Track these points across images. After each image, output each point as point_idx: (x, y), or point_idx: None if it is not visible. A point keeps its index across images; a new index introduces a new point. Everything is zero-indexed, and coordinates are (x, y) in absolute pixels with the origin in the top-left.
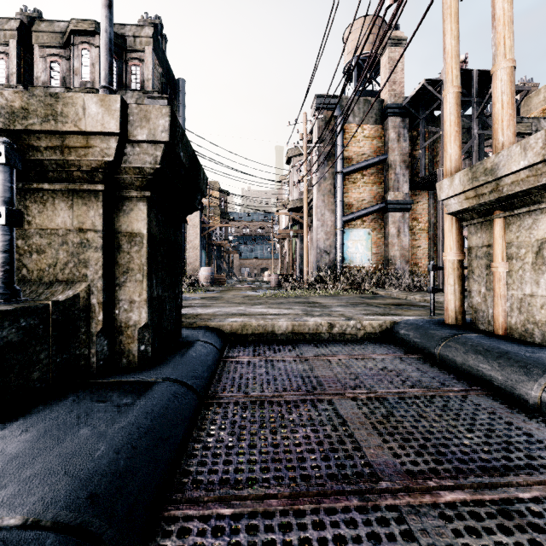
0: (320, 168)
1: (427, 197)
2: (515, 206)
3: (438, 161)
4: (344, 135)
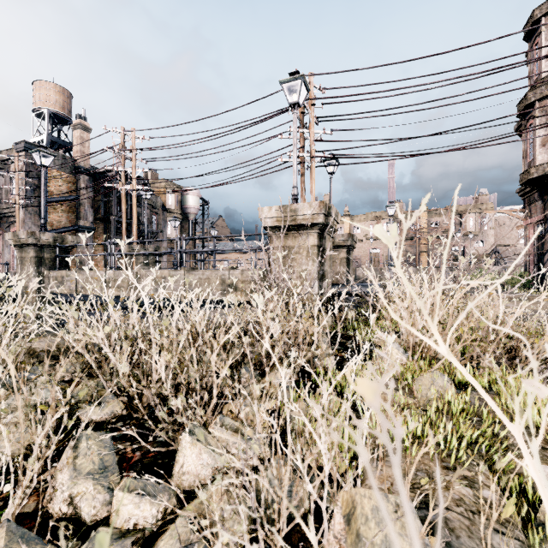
0: (28, 194)
1: (104, 226)
2: (137, 255)
3: (110, 207)
4: (47, 174)
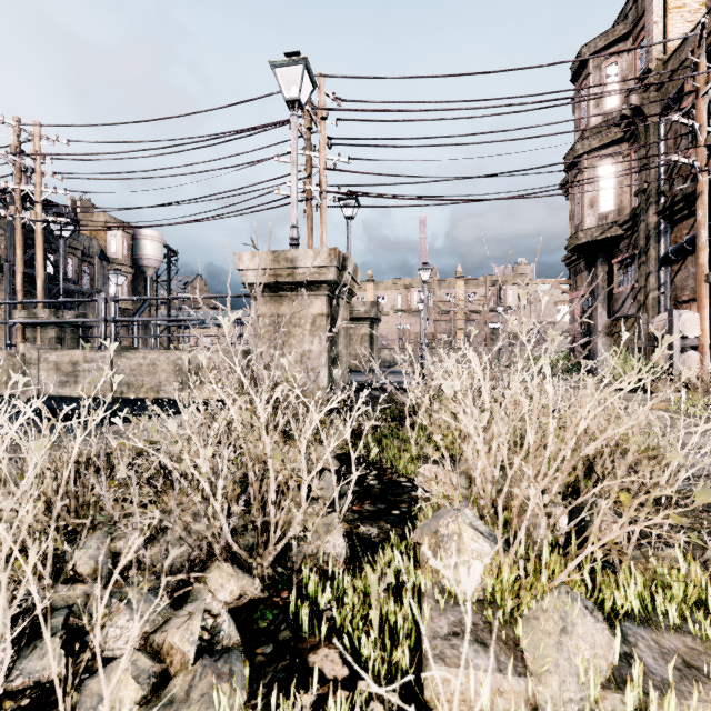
0: None
1: None
2: (44, 326)
3: (4, 248)
4: None
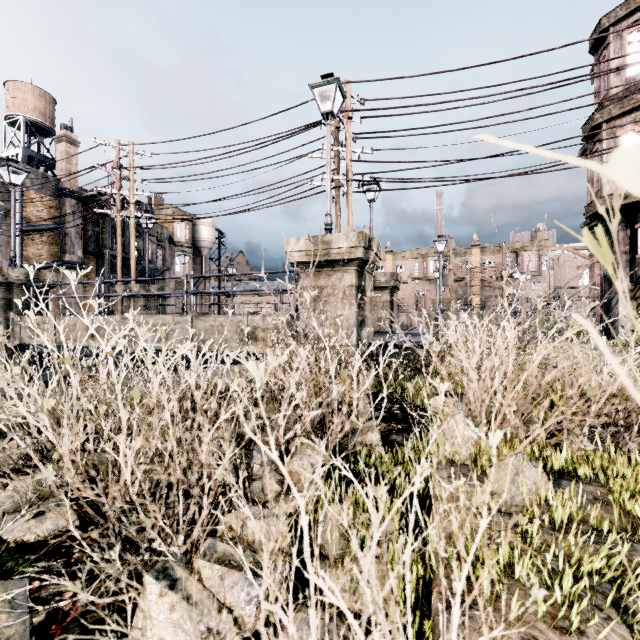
0: None
1: (96, 261)
2: (136, 297)
3: (104, 238)
4: (23, 197)
